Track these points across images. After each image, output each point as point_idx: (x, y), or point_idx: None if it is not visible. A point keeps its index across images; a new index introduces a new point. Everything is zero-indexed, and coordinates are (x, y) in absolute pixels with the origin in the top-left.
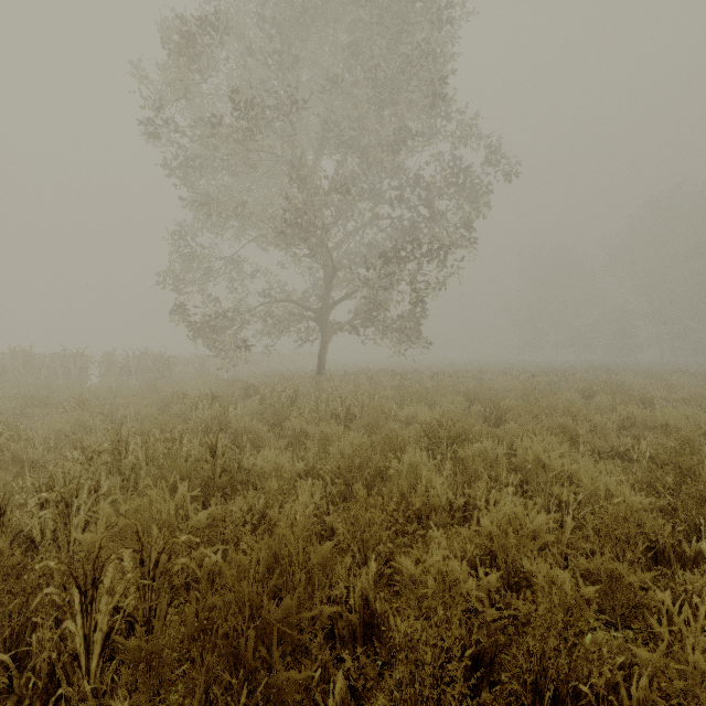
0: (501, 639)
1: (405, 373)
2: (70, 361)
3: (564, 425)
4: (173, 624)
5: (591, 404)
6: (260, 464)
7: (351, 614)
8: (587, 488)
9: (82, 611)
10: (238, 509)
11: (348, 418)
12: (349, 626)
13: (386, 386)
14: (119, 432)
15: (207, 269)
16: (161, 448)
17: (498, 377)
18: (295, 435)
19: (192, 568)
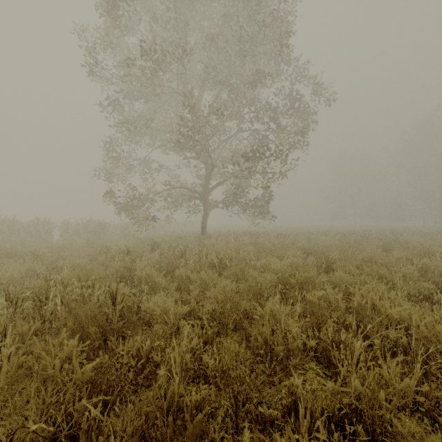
0: None
1: (259, 234)
2: (40, 226)
3: (380, 274)
4: None
5: (390, 256)
6: (152, 308)
7: None
8: (424, 335)
9: None
10: (128, 351)
11: (221, 267)
12: None
13: (247, 243)
14: (48, 280)
15: (129, 166)
16: (72, 296)
17: (321, 237)
18: (182, 280)
19: (77, 417)
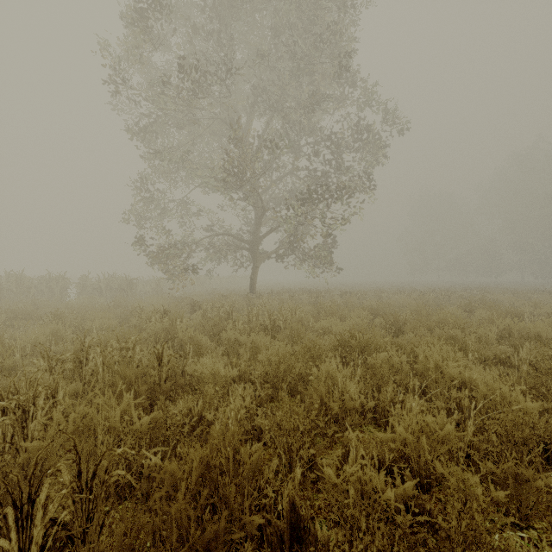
0: (422, 550)
1: (319, 292)
2: (53, 282)
3: (454, 336)
4: (100, 549)
5: (472, 317)
6: (200, 370)
7: (278, 520)
8: (483, 393)
9: (17, 526)
10: (179, 411)
11: (274, 329)
12: (276, 531)
13: (305, 303)
14: (83, 342)
15: (162, 209)
16: (115, 357)
17: (394, 295)
18: (230, 343)
19: (136, 468)
